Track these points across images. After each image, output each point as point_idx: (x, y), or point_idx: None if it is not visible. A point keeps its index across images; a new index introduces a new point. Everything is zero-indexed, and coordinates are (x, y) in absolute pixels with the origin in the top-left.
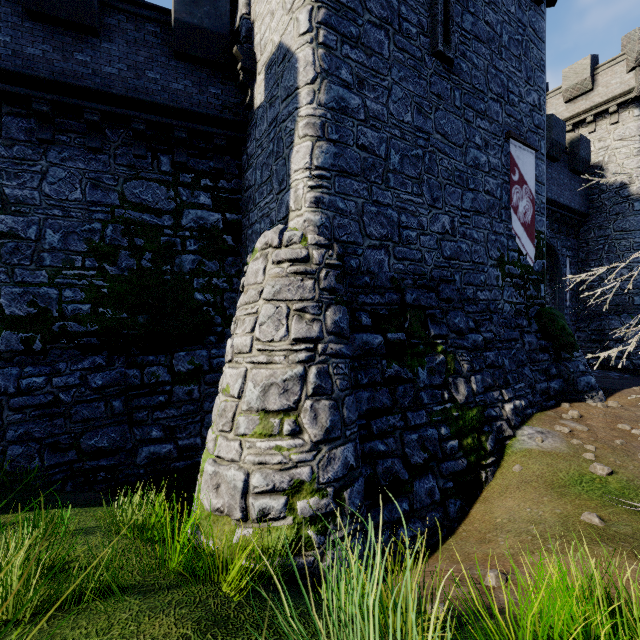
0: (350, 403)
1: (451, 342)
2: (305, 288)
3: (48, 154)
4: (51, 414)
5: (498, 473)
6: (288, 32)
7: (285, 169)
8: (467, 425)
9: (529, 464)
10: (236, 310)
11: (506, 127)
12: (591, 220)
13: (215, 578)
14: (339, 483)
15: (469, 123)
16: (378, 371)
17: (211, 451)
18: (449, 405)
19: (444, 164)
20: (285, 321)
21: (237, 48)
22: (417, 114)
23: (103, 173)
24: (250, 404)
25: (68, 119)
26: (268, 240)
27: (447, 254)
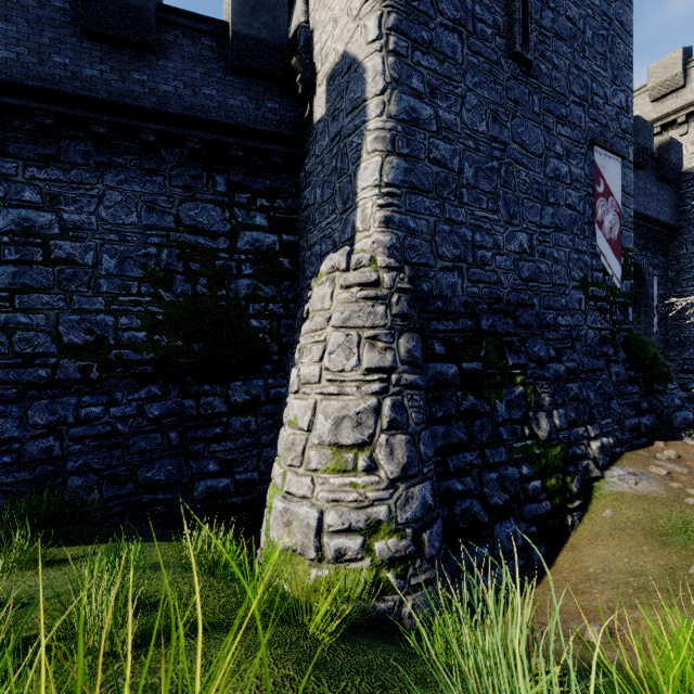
0: (426, 438)
1: (531, 372)
2: (376, 314)
3: (105, 177)
4: (109, 445)
5: (586, 518)
6: (354, 40)
7: (351, 187)
8: (550, 464)
9: (622, 509)
10: (294, 337)
11: (590, 133)
12: (683, 234)
13: (299, 619)
14: (418, 524)
15: (549, 130)
16: (453, 404)
17: (280, 487)
18: (530, 442)
19: (521, 176)
20: (356, 350)
21: (296, 59)
22: (492, 123)
23: (158, 195)
24: (321, 438)
25: (124, 140)
26: (335, 263)
27: (525, 275)
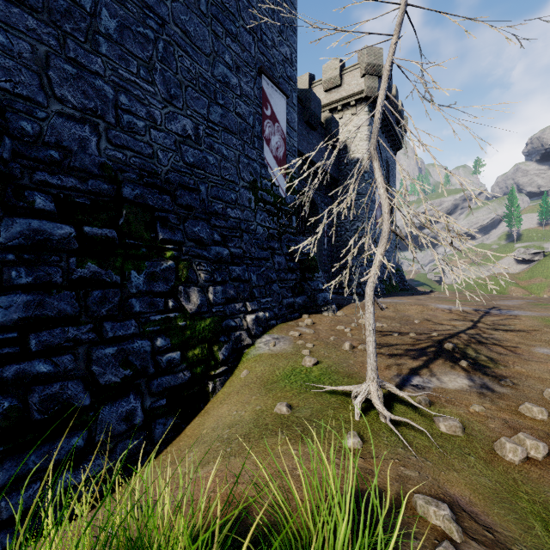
0: None
1: (187, 250)
2: None
3: None
4: None
5: (228, 382)
6: None
7: None
8: (197, 335)
9: (256, 367)
10: None
11: (259, 63)
12: (340, 185)
13: None
14: None
15: (218, 37)
16: (59, 270)
17: None
18: (174, 314)
19: (185, 63)
20: None
21: None
22: None
23: None
24: None
25: None
26: None
27: (190, 160)
